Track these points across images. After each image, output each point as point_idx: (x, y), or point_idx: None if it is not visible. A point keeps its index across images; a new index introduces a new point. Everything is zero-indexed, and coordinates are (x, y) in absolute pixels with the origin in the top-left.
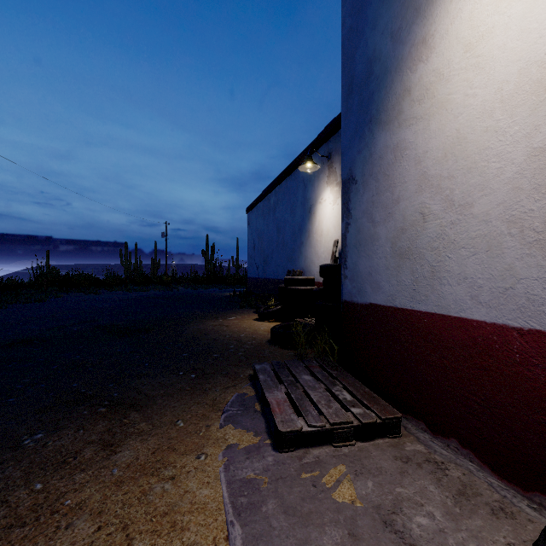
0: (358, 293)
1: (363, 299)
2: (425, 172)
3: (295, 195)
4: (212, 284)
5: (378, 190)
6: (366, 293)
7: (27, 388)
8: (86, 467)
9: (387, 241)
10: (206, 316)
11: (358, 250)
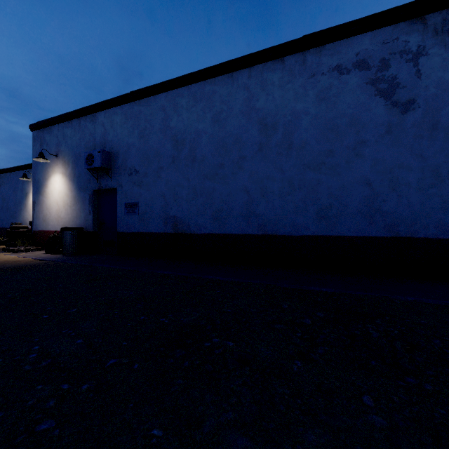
0: (37, 228)
1: (38, 230)
2: (47, 207)
3: (17, 184)
4: None
5: (40, 207)
6: (38, 228)
7: None
8: None
9: (42, 218)
10: None
11: (37, 219)
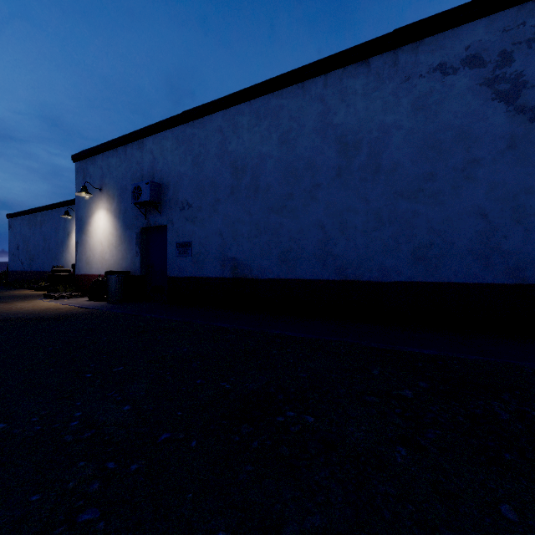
0: (79, 272)
1: (81, 273)
2: (91, 248)
3: (59, 222)
4: None
5: (83, 248)
6: (81, 272)
7: None
8: (10, 303)
9: (85, 260)
10: None
11: (79, 261)
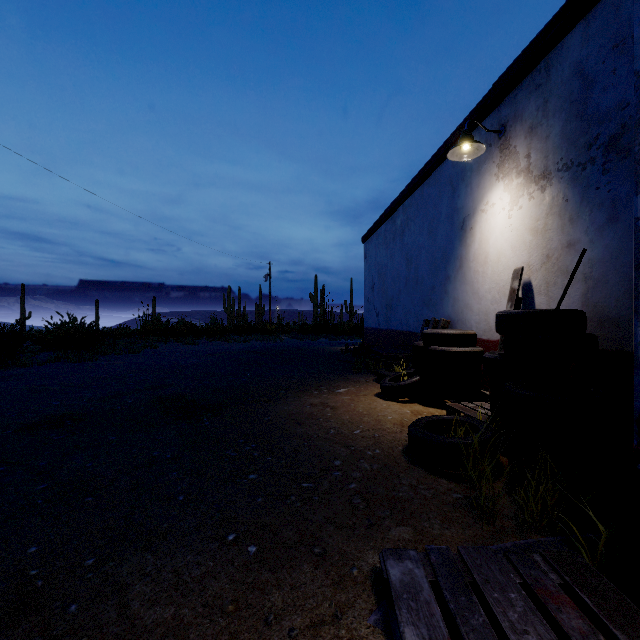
0: None
1: None
2: None
3: (436, 207)
4: (321, 334)
5: None
6: None
7: None
8: None
9: None
10: (306, 384)
11: None
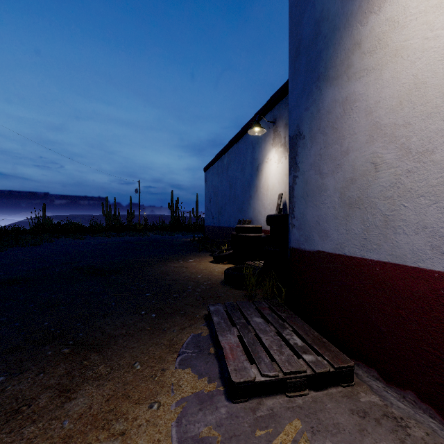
0: (306, 241)
1: (311, 247)
2: (377, 122)
3: (245, 156)
4: (176, 231)
5: (326, 143)
6: (313, 241)
7: (2, 327)
8: (38, 417)
9: (336, 192)
10: (169, 258)
11: (306, 200)
